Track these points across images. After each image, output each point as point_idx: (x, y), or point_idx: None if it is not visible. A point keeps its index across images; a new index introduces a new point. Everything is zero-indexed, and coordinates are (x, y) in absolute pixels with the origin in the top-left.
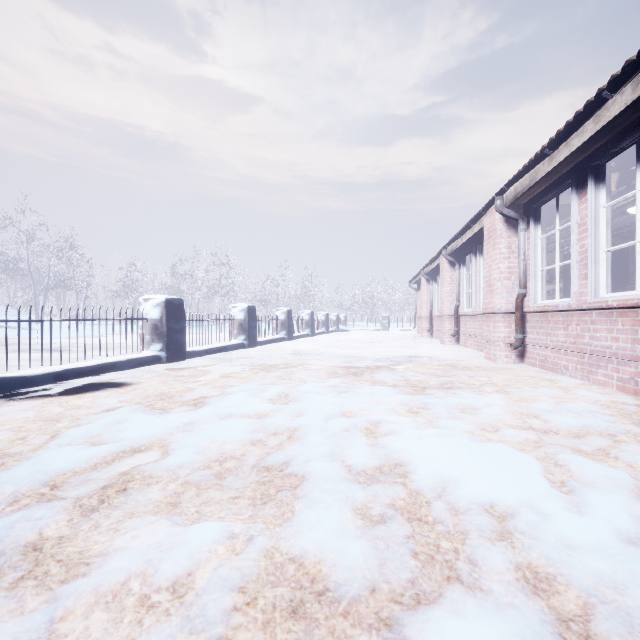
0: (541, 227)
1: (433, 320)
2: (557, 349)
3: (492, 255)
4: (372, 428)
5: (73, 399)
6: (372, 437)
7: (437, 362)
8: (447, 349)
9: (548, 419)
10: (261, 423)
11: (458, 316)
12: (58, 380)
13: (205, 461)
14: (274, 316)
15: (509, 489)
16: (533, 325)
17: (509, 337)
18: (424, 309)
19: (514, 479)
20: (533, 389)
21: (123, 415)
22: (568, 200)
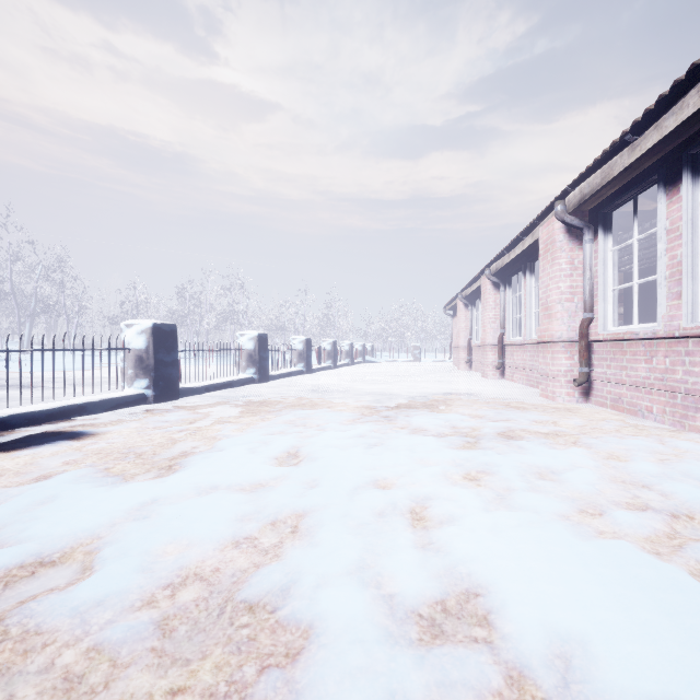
0: (612, 237)
1: (472, 350)
2: (636, 386)
3: (550, 272)
4: (418, 510)
5: (3, 459)
6: (421, 529)
7: (484, 401)
8: (491, 384)
9: (666, 492)
10: (255, 503)
11: (503, 346)
12: (0, 429)
13: (147, 589)
14: (290, 346)
15: (694, 669)
16: (602, 356)
17: (571, 371)
18: (462, 338)
19: (690, 639)
20: (619, 440)
21: (55, 489)
22: (643, 205)
